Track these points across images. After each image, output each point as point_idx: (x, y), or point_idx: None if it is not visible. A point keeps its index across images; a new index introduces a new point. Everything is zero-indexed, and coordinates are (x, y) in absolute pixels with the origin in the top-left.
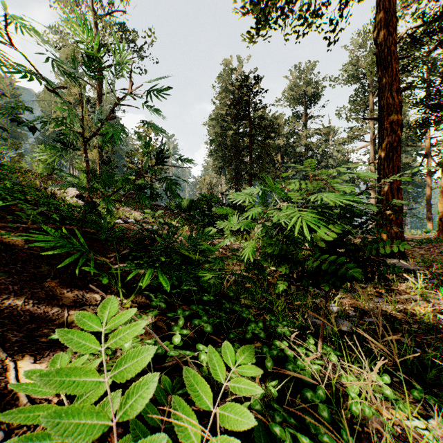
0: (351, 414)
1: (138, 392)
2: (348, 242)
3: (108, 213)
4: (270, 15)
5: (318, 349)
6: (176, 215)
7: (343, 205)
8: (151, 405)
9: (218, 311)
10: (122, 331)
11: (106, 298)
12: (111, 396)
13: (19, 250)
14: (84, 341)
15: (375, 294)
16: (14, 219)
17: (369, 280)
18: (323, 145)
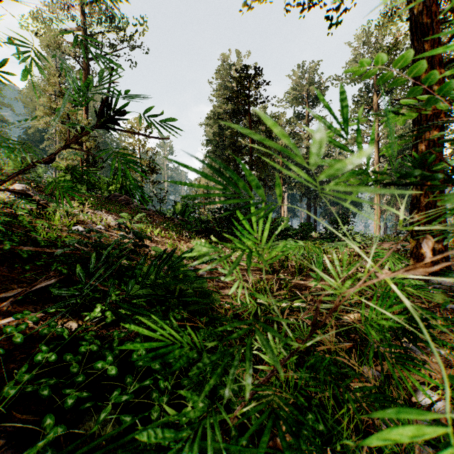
0: None
1: None
2: None
3: None
4: None
5: None
6: (167, 220)
7: None
8: None
9: None
10: None
11: None
12: None
13: None
14: None
15: None
16: None
17: None
18: (326, 147)
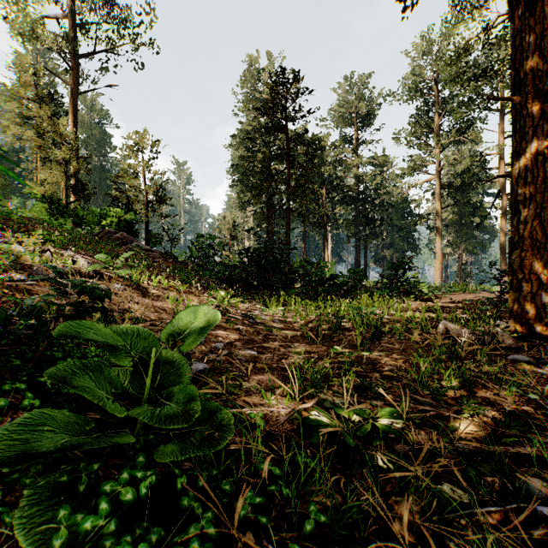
0: None
1: None
2: None
3: None
4: None
5: None
6: (179, 265)
7: None
8: None
9: None
10: None
11: None
12: None
13: None
14: None
15: None
16: None
17: None
18: (378, 177)
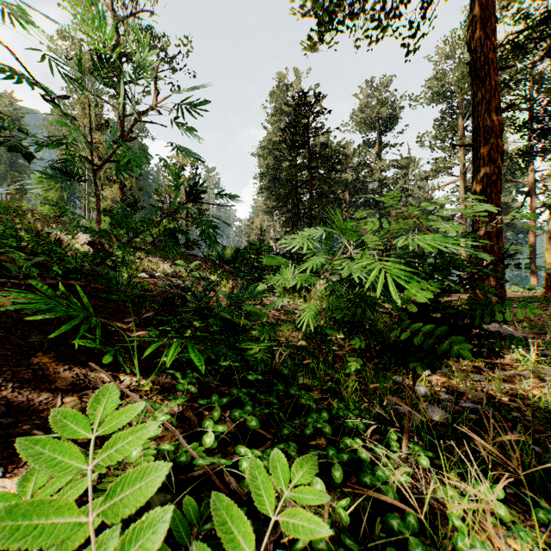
0: (452, 544)
1: (138, 539)
2: (448, 304)
3: (123, 264)
4: (335, 15)
5: (402, 447)
6: (217, 268)
7: (442, 253)
8: (165, 546)
9: (267, 396)
10: (121, 438)
11: (102, 387)
12: (105, 535)
13: (2, 314)
14: (61, 456)
15: (472, 369)
16: (1, 272)
17: (475, 356)
18: (401, 180)
